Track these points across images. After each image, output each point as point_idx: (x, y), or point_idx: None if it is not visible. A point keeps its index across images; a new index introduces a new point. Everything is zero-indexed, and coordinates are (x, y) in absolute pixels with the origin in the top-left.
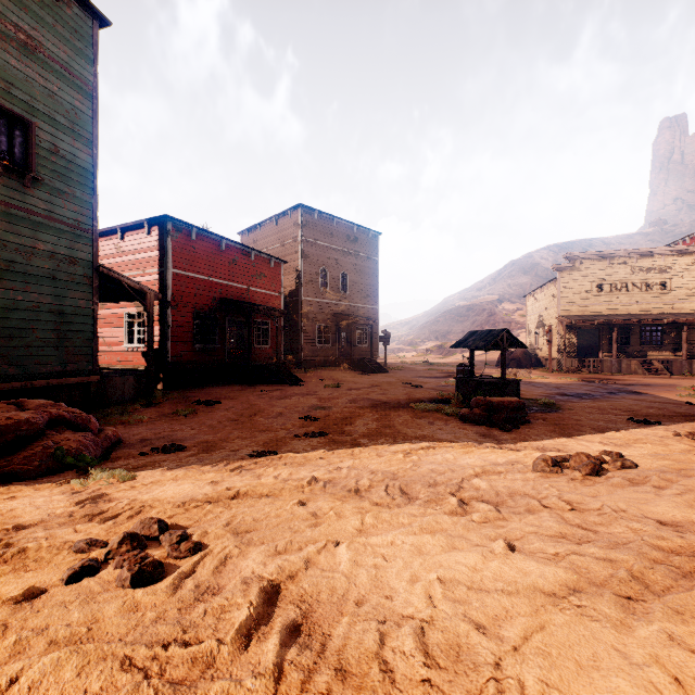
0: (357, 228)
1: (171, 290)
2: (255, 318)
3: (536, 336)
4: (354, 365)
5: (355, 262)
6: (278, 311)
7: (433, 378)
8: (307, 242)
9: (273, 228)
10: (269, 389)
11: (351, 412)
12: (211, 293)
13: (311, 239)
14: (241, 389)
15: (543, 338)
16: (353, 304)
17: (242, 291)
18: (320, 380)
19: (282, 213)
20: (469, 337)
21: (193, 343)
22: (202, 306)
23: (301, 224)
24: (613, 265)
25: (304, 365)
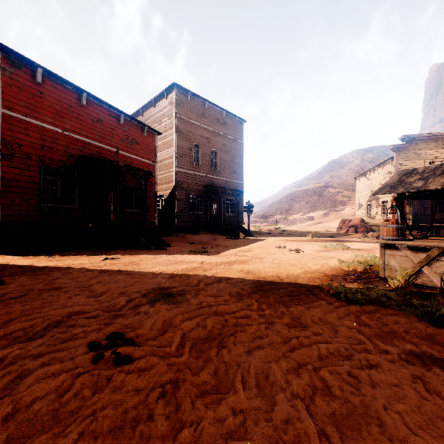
0: (226, 114)
1: (0, 134)
2: (126, 182)
3: (368, 207)
4: (223, 230)
5: (224, 142)
6: (145, 172)
7: (300, 241)
8: (181, 119)
9: (152, 110)
10: (122, 255)
11: (220, 310)
12: (66, 149)
13: (184, 117)
14: (87, 255)
15: (376, 208)
16: (222, 178)
17: (110, 153)
18: (189, 244)
19: (160, 95)
20: (404, 177)
21: (40, 202)
22: (53, 161)
23: (175, 102)
24: (443, 145)
25: (178, 230)
